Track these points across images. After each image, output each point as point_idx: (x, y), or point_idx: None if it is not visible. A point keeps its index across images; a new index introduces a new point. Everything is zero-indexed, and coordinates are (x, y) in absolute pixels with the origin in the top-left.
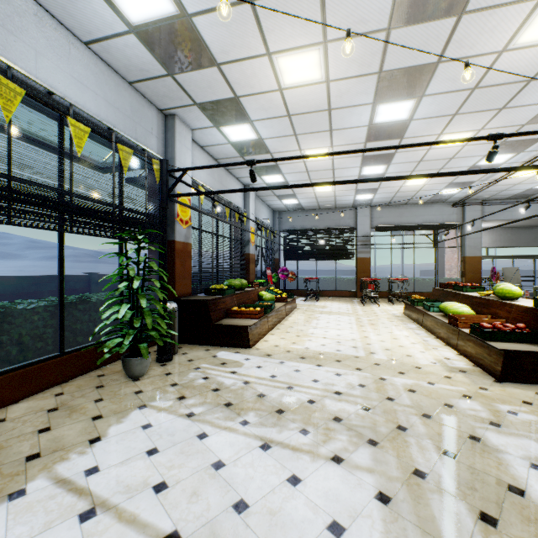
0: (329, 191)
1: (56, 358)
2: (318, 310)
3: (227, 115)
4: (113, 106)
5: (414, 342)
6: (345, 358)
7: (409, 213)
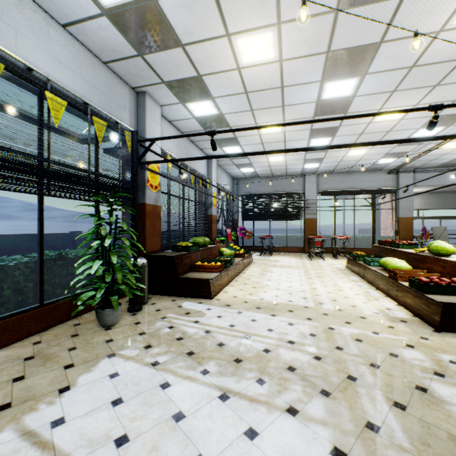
0: (281, 160)
1: (36, 309)
2: (271, 264)
3: (191, 92)
4: (89, 83)
5: (357, 293)
6: (296, 308)
7: (350, 180)
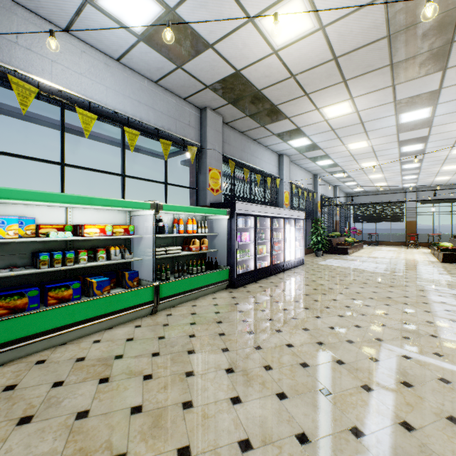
0: (384, 184)
1: None
2: (376, 249)
3: (337, 172)
4: (305, 181)
5: (421, 257)
6: (386, 258)
7: (447, 191)
